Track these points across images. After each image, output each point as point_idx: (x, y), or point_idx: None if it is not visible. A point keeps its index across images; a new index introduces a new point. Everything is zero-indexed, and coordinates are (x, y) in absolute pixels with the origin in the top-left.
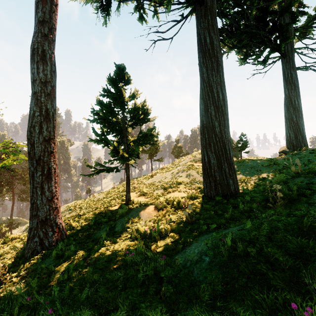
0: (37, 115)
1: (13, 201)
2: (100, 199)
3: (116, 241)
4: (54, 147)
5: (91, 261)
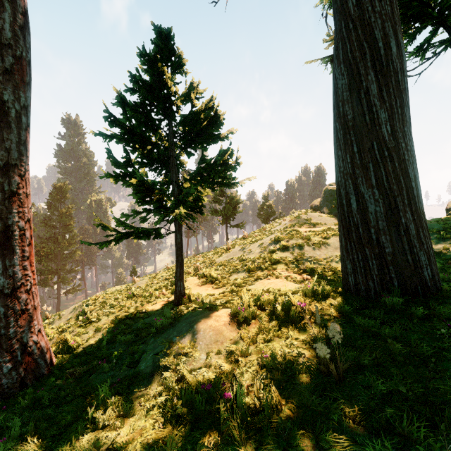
0: None
1: None
2: (142, 287)
3: (129, 412)
4: (20, 184)
5: None
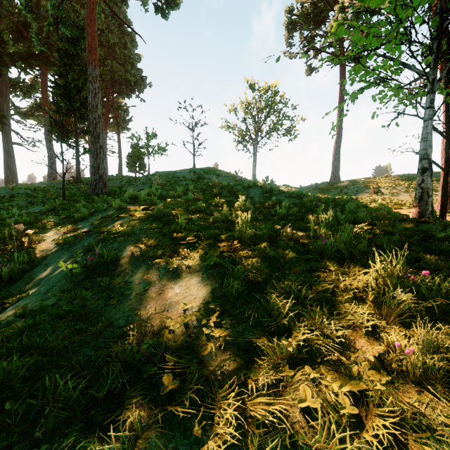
0: None
1: None
2: None
3: None
4: None
5: None
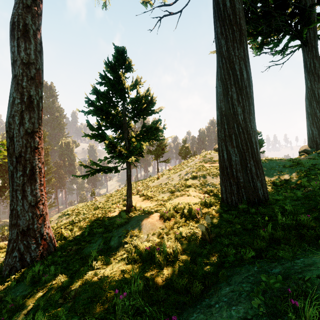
0: (17, 102)
1: None
2: (102, 202)
3: (109, 262)
4: (39, 142)
5: (69, 296)
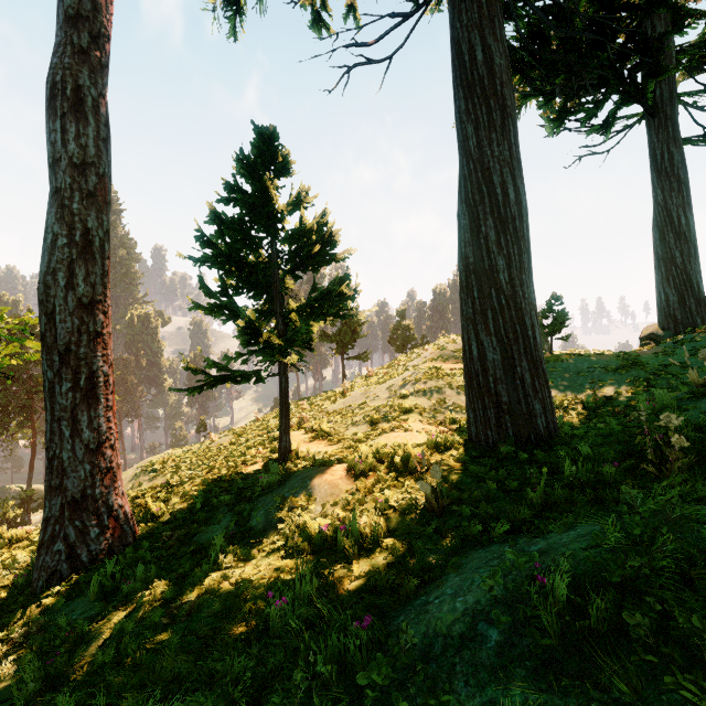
0: (62, 244)
1: (32, 448)
2: (225, 446)
3: (249, 556)
4: (104, 323)
5: (179, 612)
